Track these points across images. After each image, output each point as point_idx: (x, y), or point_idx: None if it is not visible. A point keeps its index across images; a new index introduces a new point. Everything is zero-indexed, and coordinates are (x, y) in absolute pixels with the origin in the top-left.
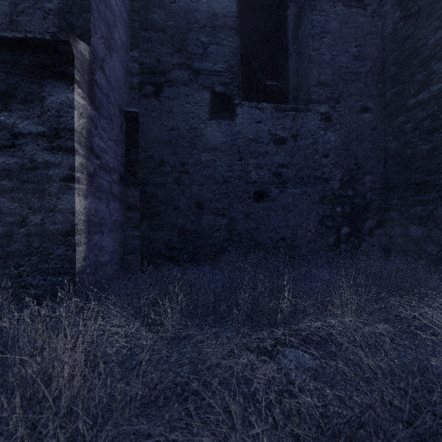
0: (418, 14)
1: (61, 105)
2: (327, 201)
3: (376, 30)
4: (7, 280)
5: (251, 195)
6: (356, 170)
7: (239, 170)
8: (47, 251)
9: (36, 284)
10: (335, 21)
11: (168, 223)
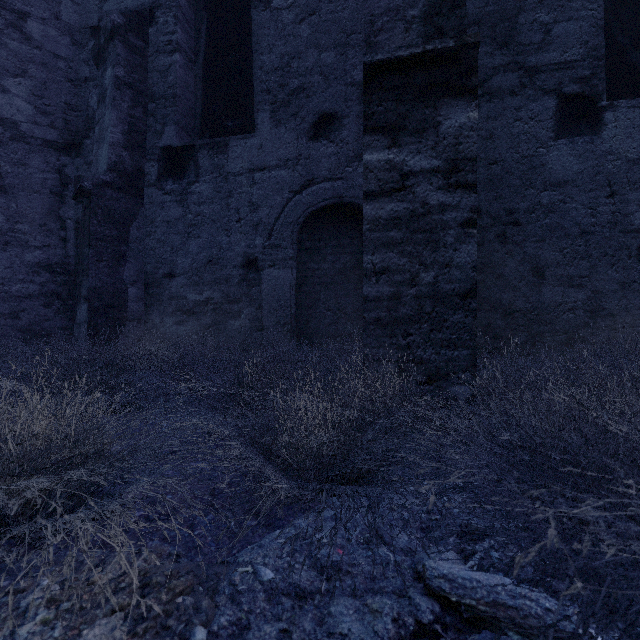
0: None
1: (459, 129)
2: None
3: None
4: (394, 352)
5: (632, 251)
6: None
7: (609, 212)
8: (441, 318)
9: (427, 358)
10: None
11: (487, 300)
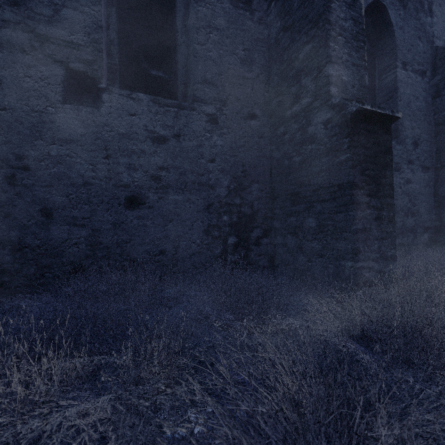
0: (292, 27)
1: None
2: (213, 209)
3: (263, 37)
4: None
5: (121, 200)
6: (244, 178)
7: (105, 170)
8: None
9: None
10: (223, 18)
11: None
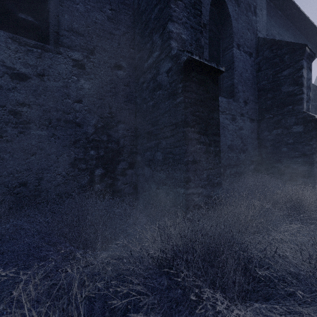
0: None
1: None
2: (80, 144)
3: (129, 3)
4: None
5: None
6: (110, 119)
7: None
8: None
9: None
10: None
11: None
